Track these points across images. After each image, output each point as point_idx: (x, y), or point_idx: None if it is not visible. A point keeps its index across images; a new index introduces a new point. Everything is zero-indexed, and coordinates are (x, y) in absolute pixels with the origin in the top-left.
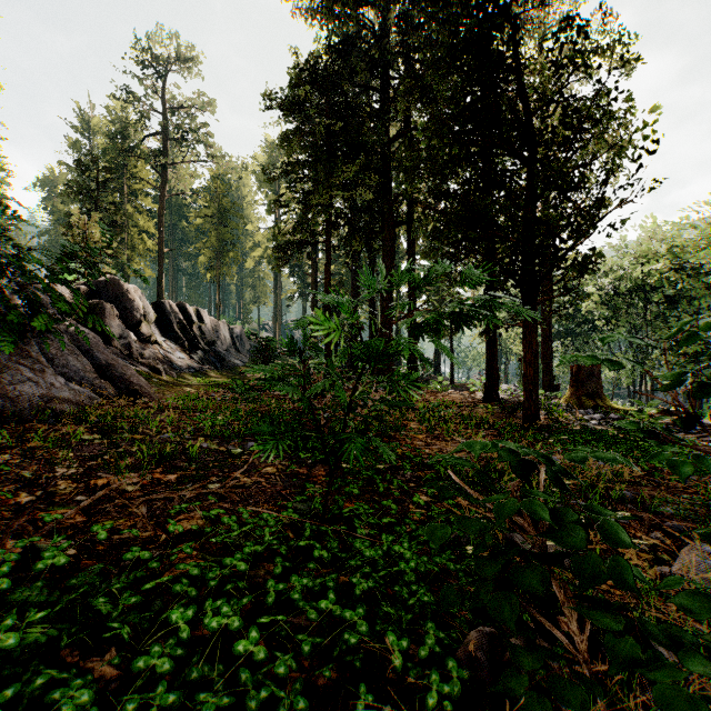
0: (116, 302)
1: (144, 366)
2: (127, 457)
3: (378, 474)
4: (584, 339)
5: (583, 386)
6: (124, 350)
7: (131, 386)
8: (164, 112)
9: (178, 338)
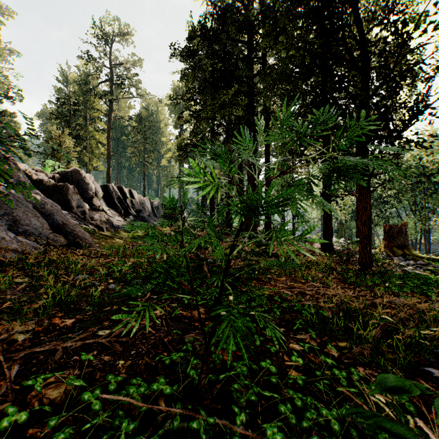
0: (77, 185)
1: (93, 225)
2: (37, 301)
3: (251, 317)
4: (381, 208)
5: (394, 239)
6: (81, 215)
7: (78, 238)
8: (111, 67)
9: (117, 207)
